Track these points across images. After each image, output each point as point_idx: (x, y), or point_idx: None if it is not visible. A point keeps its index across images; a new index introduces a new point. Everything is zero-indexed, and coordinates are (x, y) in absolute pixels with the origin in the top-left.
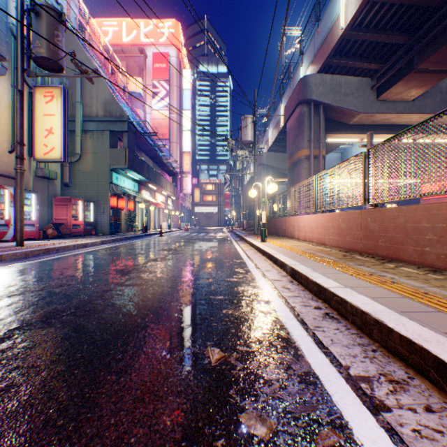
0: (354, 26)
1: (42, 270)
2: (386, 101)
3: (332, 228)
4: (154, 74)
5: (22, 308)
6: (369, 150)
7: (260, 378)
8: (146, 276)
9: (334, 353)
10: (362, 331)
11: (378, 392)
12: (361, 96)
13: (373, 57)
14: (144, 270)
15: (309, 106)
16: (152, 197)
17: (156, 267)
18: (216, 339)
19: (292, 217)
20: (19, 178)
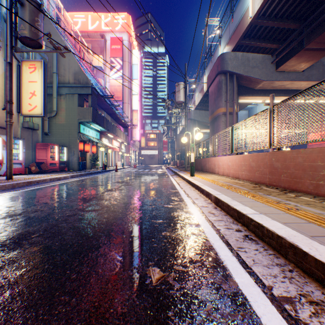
0: (259, 16)
1: (23, 198)
2: (283, 72)
3: (244, 165)
4: (111, 53)
5: (1, 230)
6: (273, 106)
7: (195, 298)
8: (102, 203)
9: (257, 273)
10: (278, 252)
11: (302, 315)
12: (264, 68)
13: (273, 39)
14: (102, 198)
15: (226, 75)
16: (110, 143)
17: (111, 196)
18: (156, 259)
19: (213, 158)
20: (9, 128)
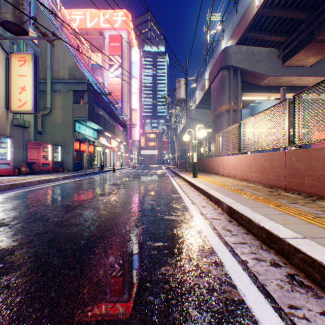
0: (267, 5)
1: None
2: (289, 67)
3: (255, 166)
4: (110, 51)
5: None
6: (294, 96)
7: None
8: (88, 213)
9: None
10: None
11: None
12: (270, 62)
13: (280, 31)
14: (89, 206)
15: (229, 71)
16: (108, 142)
17: (101, 203)
18: None
19: (217, 157)
20: None
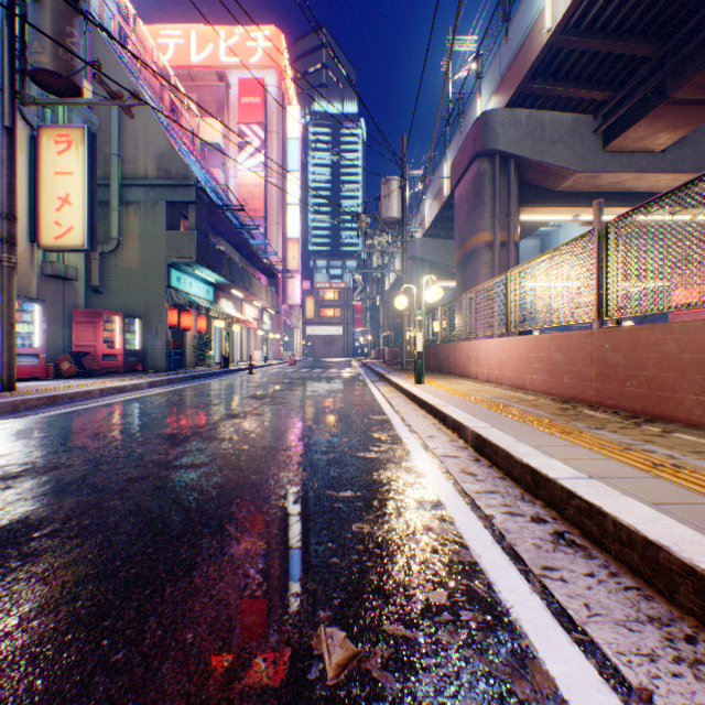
0: (568, 27)
1: (33, 436)
2: (618, 153)
3: (538, 360)
4: (240, 114)
5: None
6: (607, 225)
7: None
8: (214, 447)
9: (602, 646)
10: (648, 582)
11: None
12: (577, 144)
13: (597, 80)
14: (213, 436)
15: (493, 161)
16: (237, 310)
17: (235, 430)
18: (337, 602)
19: (466, 342)
20: (7, 276)
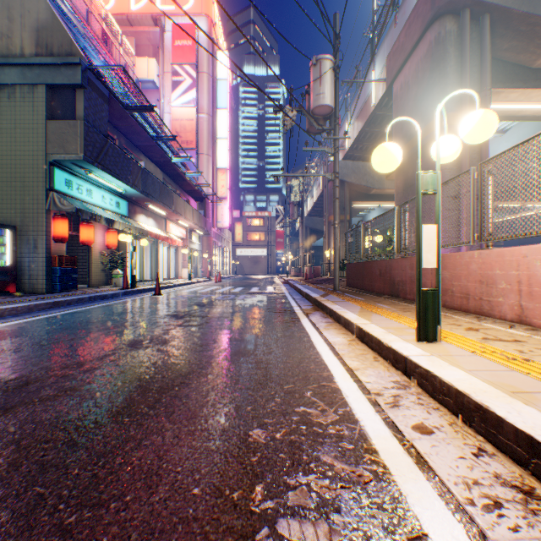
0: None
1: None
2: None
3: None
4: (174, 55)
5: None
6: None
7: None
8: None
9: None
10: None
11: None
12: None
13: None
14: None
15: (461, 18)
16: (160, 228)
17: None
18: None
19: (476, 252)
20: None
